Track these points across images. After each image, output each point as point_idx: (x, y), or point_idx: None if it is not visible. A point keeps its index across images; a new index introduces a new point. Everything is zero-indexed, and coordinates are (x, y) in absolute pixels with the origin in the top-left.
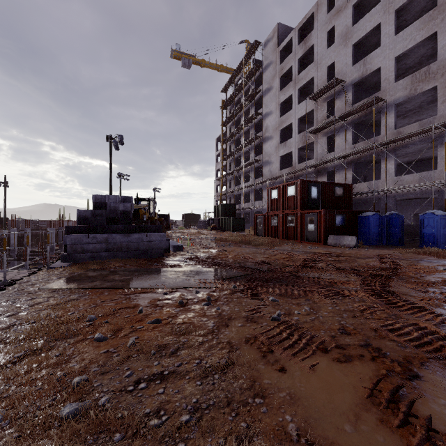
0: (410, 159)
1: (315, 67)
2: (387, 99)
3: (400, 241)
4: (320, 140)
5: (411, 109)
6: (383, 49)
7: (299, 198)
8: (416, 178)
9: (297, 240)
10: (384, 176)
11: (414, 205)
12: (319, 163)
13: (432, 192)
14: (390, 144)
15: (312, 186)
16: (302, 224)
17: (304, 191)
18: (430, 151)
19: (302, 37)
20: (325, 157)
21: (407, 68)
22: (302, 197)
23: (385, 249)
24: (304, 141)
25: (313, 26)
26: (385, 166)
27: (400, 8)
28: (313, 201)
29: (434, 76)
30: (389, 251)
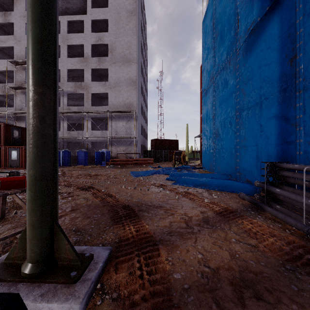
0: (75, 122)
1: (15, 41)
2: (64, 88)
3: (69, 164)
4: (19, 95)
5: (75, 97)
6: (62, 61)
7: (3, 136)
8: (76, 133)
9: (1, 167)
10: (62, 129)
11: (77, 146)
12: (19, 112)
13: (83, 141)
14: (65, 113)
15: (15, 129)
16: (6, 155)
17: (7, 132)
18: (83, 121)
19: (1, 6)
20: (24, 109)
21: (73, 76)
22: (6, 136)
23: (62, 168)
24: (4, 90)
25: (12, 7)
26: (62, 124)
27: (70, 45)
28: (16, 139)
29: (83, 88)
30: (63, 168)
